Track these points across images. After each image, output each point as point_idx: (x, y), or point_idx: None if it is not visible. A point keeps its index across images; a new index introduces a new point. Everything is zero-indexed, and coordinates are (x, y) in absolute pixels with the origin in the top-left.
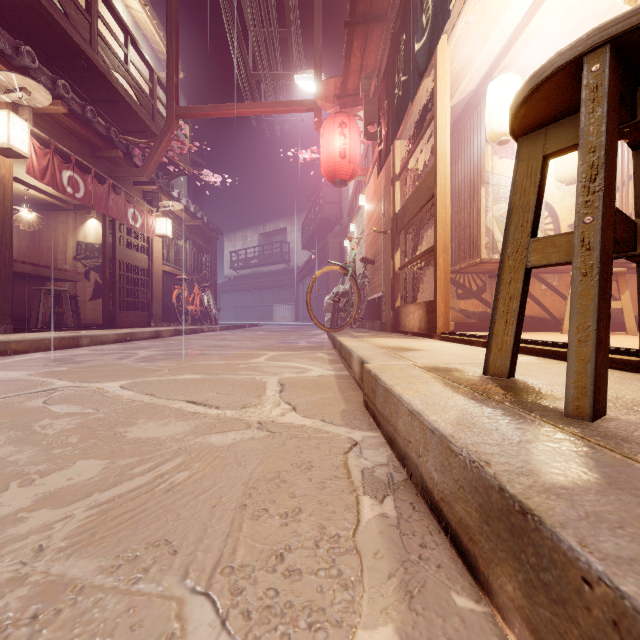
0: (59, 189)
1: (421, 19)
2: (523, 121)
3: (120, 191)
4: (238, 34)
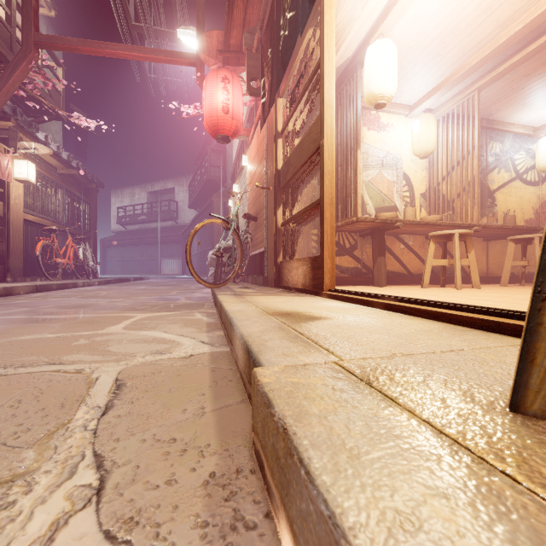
0: None
1: None
2: None
3: None
4: None
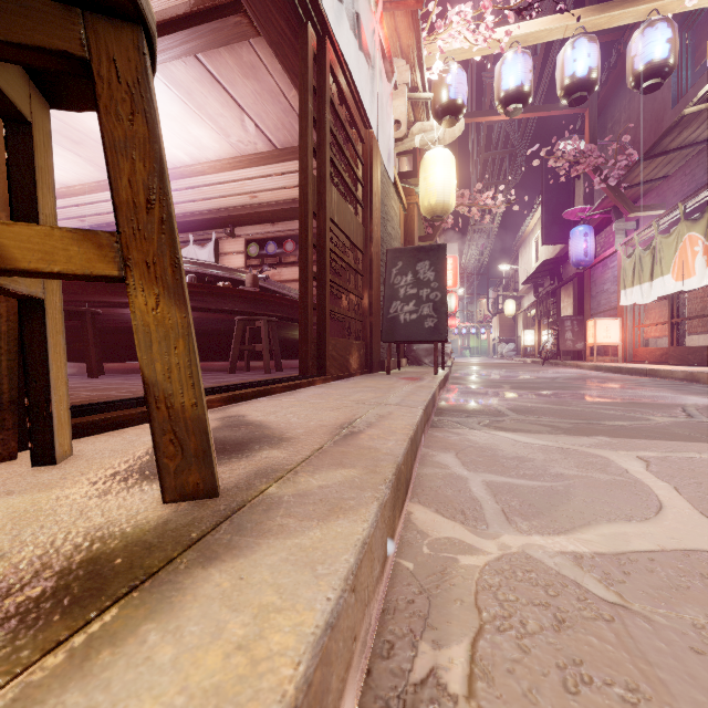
0: None
1: None
2: None
3: None
4: None
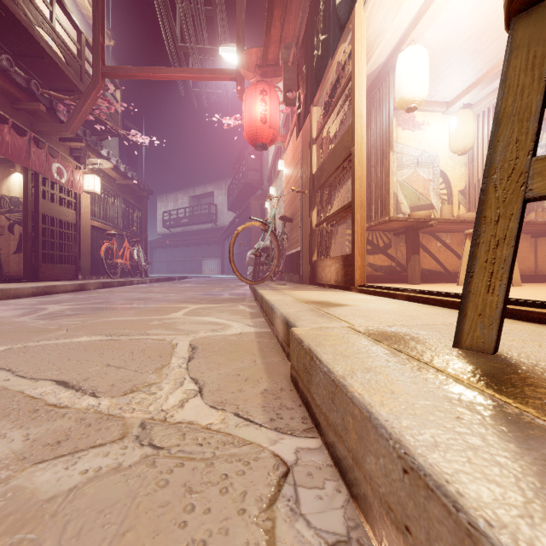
0: None
1: None
2: None
3: (44, 145)
4: (166, 5)
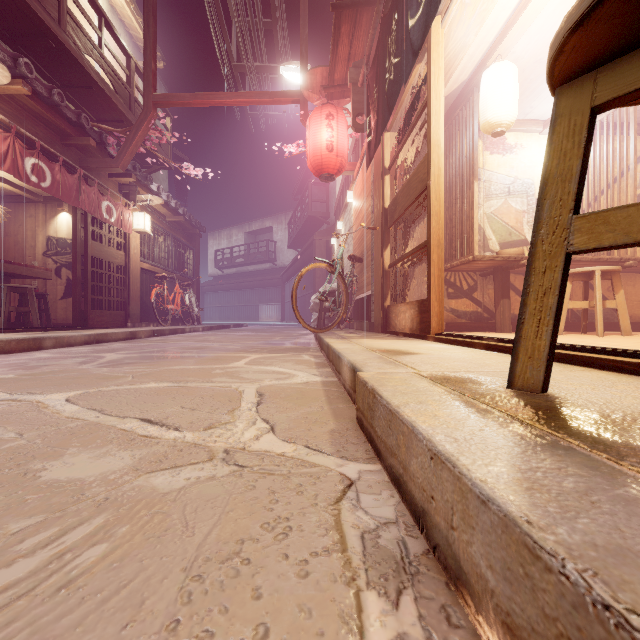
0: (21, 177)
1: None
2: (569, 59)
3: (93, 182)
4: (221, 22)
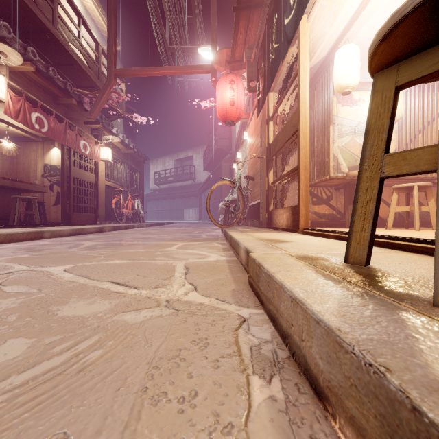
0: (29, 125)
1: (289, 1)
2: (380, 57)
3: (74, 128)
4: (158, 19)
